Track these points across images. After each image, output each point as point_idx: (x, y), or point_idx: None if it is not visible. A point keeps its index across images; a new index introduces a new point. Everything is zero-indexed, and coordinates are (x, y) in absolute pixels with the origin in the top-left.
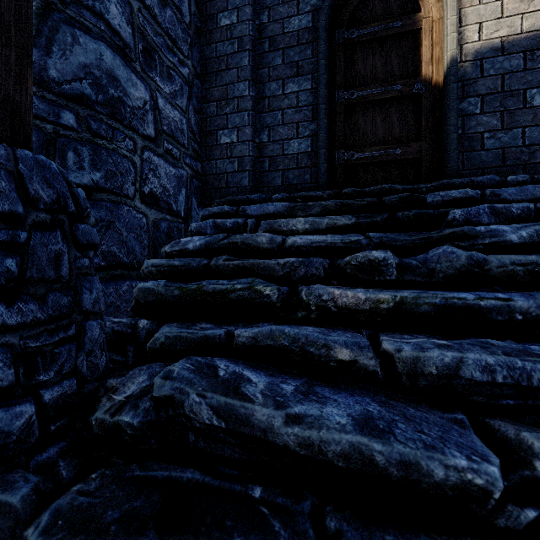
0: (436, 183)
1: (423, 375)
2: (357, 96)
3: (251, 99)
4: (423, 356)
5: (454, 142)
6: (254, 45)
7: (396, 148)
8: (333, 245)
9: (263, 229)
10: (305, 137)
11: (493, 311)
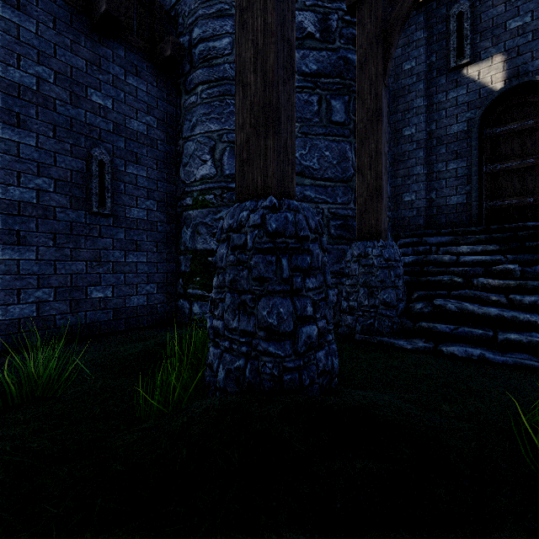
0: None
1: (523, 304)
2: (499, 167)
3: (425, 175)
4: (524, 299)
5: None
6: (426, 144)
7: (530, 198)
8: (486, 261)
9: (442, 252)
10: (461, 195)
11: None
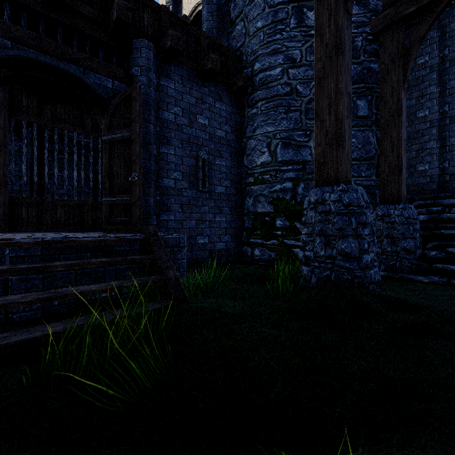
0: None
1: None
2: None
3: (438, 148)
4: None
5: None
6: (439, 123)
7: None
8: None
9: (454, 211)
10: None
11: None
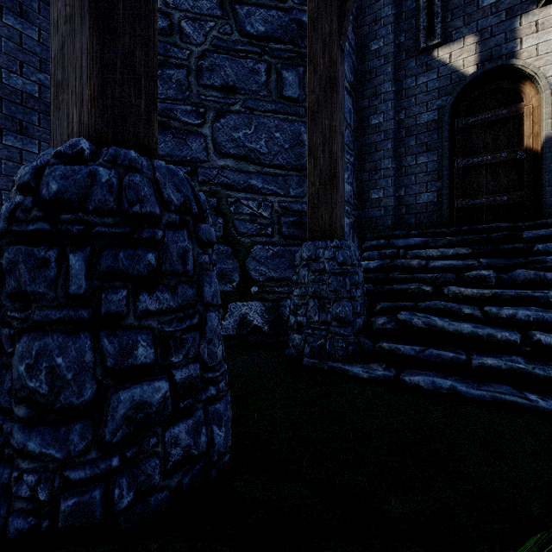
0: (532, 222)
1: (500, 318)
2: (472, 162)
3: (393, 169)
4: (501, 311)
5: (548, 193)
6: (395, 134)
7: (503, 196)
8: (457, 266)
9: (410, 256)
10: (432, 192)
11: (539, 298)
